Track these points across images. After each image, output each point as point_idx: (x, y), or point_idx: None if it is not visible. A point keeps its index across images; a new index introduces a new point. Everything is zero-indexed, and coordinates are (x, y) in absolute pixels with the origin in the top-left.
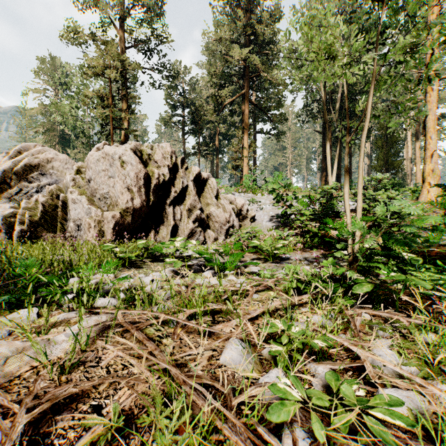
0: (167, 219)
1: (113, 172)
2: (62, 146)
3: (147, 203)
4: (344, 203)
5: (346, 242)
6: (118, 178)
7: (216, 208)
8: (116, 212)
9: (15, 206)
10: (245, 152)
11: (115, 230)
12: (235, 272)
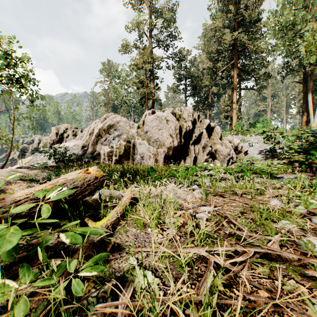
0: (190, 153)
1: (161, 126)
2: (113, 112)
3: (180, 144)
4: None
5: None
6: (164, 129)
7: (220, 145)
8: (165, 149)
9: (110, 147)
10: (234, 106)
11: (164, 159)
12: (249, 181)
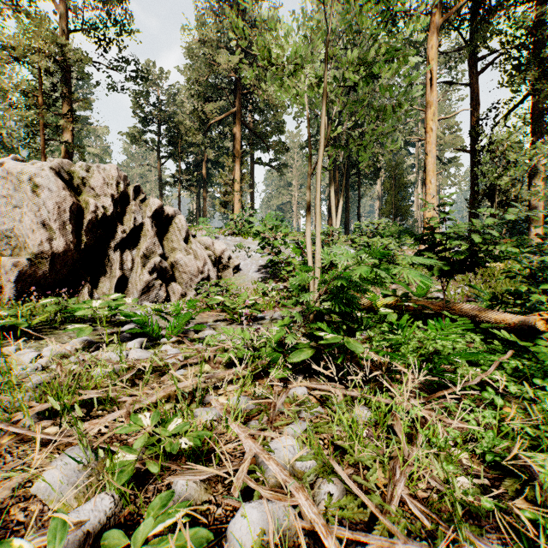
0: (111, 268)
1: (20, 199)
2: None
3: (77, 246)
4: (306, 249)
5: None
6: (27, 208)
7: (185, 254)
8: (22, 258)
9: None
10: (237, 186)
11: (20, 284)
12: (178, 339)
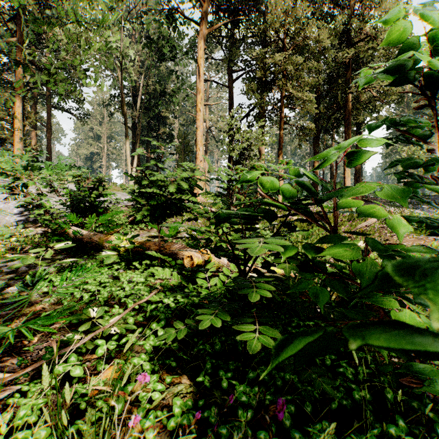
0: None
1: None
2: None
3: None
4: None
5: (83, 240)
6: None
7: None
8: None
9: None
10: (18, 123)
11: None
12: None
